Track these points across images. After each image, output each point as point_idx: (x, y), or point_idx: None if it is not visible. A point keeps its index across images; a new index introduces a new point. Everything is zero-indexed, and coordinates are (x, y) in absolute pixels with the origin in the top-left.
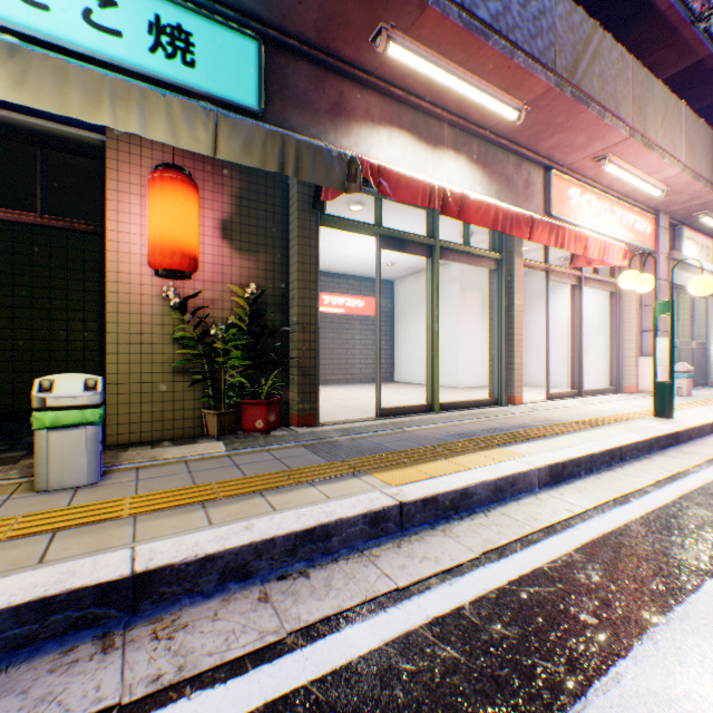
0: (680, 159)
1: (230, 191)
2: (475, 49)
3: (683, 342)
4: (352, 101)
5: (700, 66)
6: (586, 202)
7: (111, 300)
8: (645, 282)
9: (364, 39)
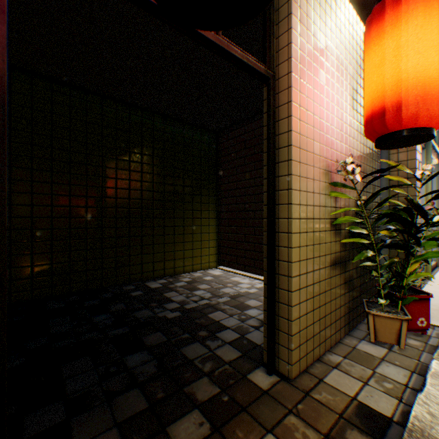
0: None
1: (354, 56)
2: None
3: None
4: None
5: None
6: None
7: (294, 172)
8: None
9: None
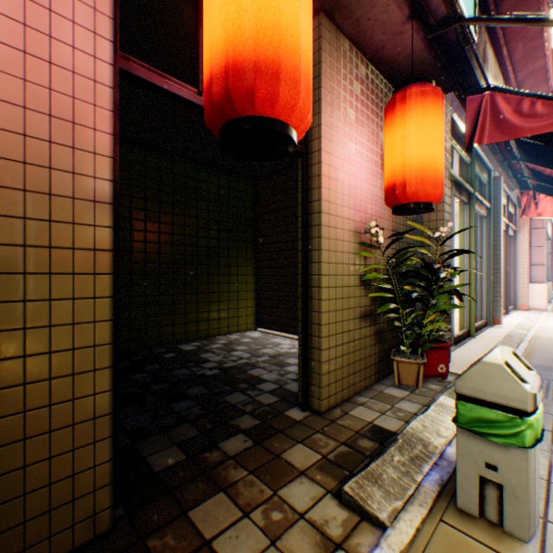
0: None
1: None
2: None
3: None
4: (486, 52)
5: None
6: None
7: (324, 235)
8: None
9: None
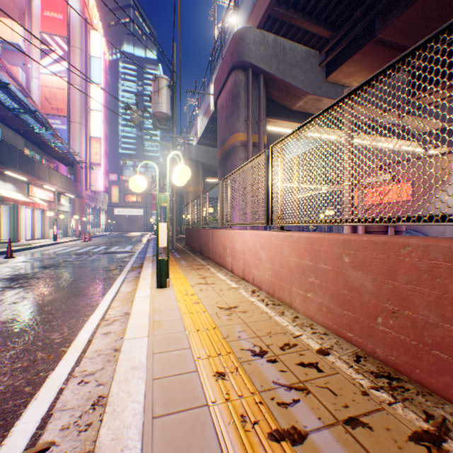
0: (60, 186)
1: None
2: (23, 174)
3: (62, 225)
4: None
5: (66, 158)
6: (39, 191)
7: None
8: (53, 214)
9: (1, 169)
